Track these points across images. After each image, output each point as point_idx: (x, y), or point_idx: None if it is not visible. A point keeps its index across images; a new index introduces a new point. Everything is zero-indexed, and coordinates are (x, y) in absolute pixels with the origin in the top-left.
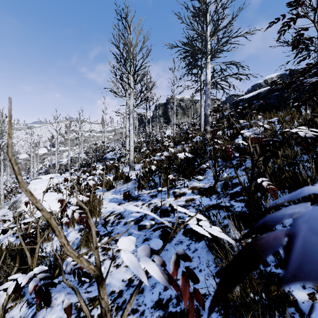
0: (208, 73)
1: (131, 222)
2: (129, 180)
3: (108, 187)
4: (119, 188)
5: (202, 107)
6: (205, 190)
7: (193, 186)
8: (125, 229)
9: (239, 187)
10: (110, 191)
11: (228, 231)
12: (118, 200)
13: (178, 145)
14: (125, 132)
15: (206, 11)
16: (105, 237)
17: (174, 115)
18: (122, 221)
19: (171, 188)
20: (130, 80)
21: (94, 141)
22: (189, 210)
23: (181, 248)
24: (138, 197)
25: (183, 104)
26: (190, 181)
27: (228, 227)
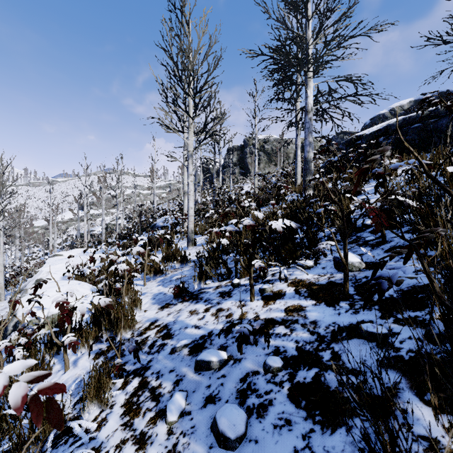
0: (309, 94)
1: (184, 348)
2: (186, 262)
3: (153, 273)
4: (169, 275)
5: (298, 148)
6: (322, 289)
7: (295, 278)
8: (172, 365)
9: (394, 288)
10: (156, 280)
11: (405, 410)
12: (166, 297)
13: (263, 206)
14: (183, 188)
15: None
16: (134, 377)
17: (256, 161)
18: (169, 345)
19: (256, 279)
20: (189, 106)
21: (140, 202)
22: (296, 333)
23: (289, 441)
24: (199, 294)
25: (267, 146)
26: (288, 268)
27: (401, 396)
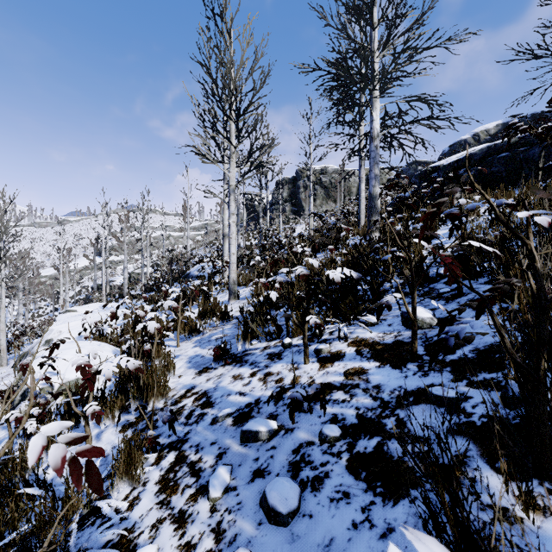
0: (375, 117)
1: (228, 418)
2: (227, 319)
3: (188, 332)
4: (207, 334)
5: (362, 182)
6: (387, 349)
7: (357, 337)
8: (213, 437)
9: (470, 347)
10: (191, 340)
11: (474, 478)
12: (204, 360)
13: (319, 252)
14: (223, 229)
15: (373, 1)
16: (169, 452)
17: (311, 197)
18: (209, 414)
19: (311, 339)
20: (231, 132)
21: (170, 246)
22: (356, 399)
23: (347, 515)
24: (243, 356)
25: (325, 179)
26: (349, 325)
27: (471, 465)
